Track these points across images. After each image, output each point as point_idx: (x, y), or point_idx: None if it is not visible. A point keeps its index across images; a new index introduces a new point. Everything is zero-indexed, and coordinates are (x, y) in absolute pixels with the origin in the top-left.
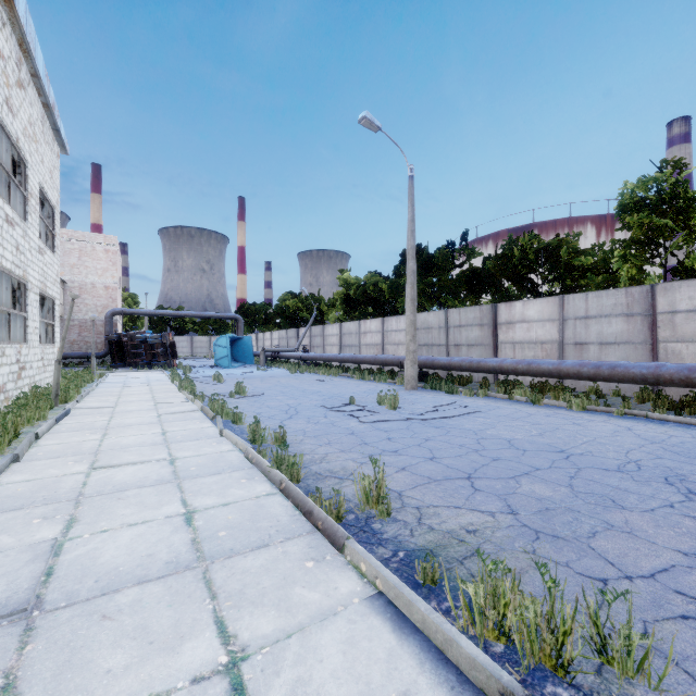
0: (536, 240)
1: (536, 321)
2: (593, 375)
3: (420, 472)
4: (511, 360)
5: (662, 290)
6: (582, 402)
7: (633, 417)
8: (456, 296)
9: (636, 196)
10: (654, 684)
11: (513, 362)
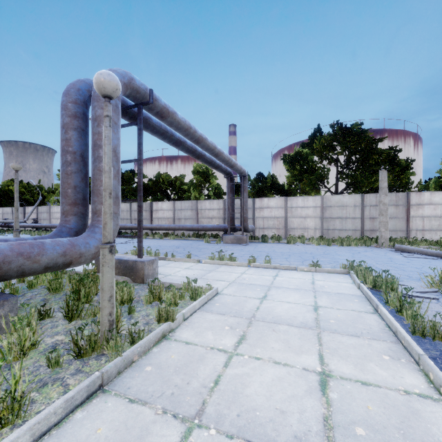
0: (168, 177)
1: (166, 210)
2: (178, 229)
3: (123, 250)
4: (155, 225)
5: (199, 202)
6: (174, 237)
7: (186, 240)
8: (135, 196)
9: (197, 169)
10: (152, 255)
11: (156, 225)
